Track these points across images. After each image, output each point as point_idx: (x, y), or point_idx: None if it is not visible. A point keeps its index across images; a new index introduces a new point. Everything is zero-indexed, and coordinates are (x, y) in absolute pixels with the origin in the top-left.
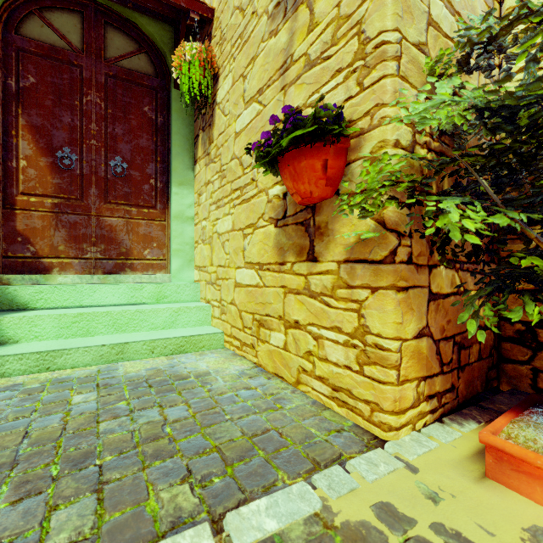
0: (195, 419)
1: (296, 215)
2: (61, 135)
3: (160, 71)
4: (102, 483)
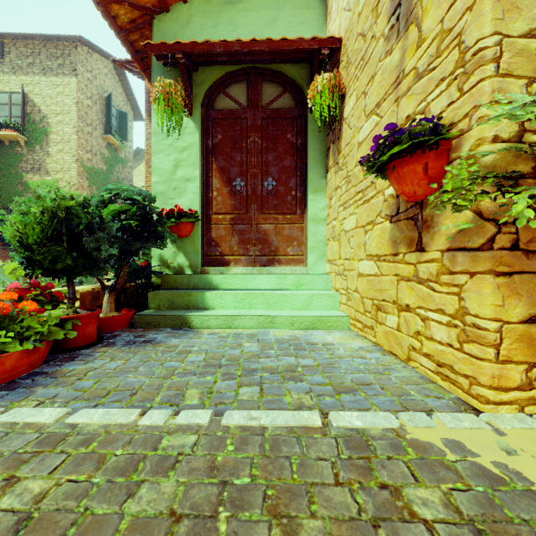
0: (318, 367)
1: (407, 211)
2: (235, 170)
3: (299, 102)
4: (262, 383)
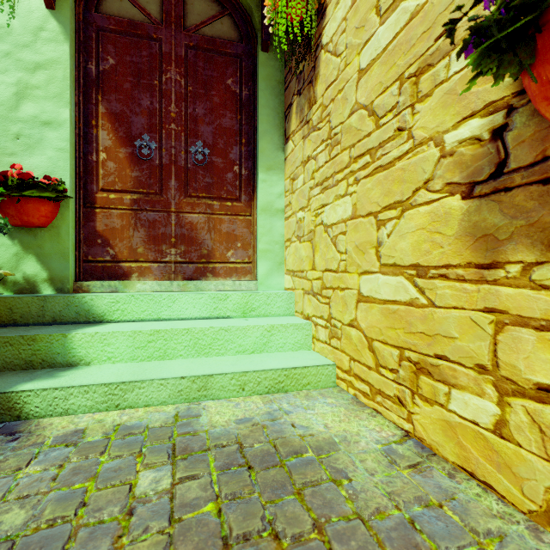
0: None
1: (543, 164)
2: (140, 121)
3: (245, 34)
4: None
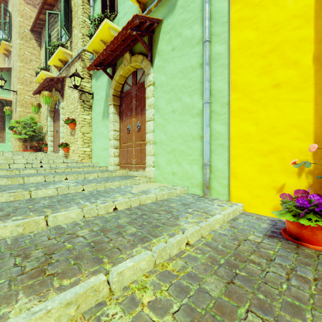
0: None
1: None
2: None
3: (3, 106)
4: None
